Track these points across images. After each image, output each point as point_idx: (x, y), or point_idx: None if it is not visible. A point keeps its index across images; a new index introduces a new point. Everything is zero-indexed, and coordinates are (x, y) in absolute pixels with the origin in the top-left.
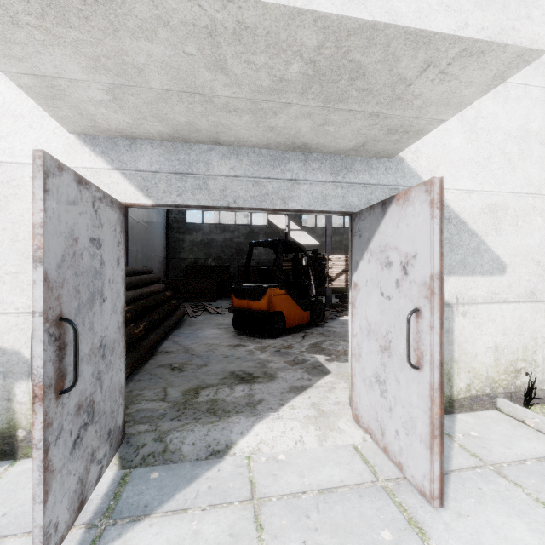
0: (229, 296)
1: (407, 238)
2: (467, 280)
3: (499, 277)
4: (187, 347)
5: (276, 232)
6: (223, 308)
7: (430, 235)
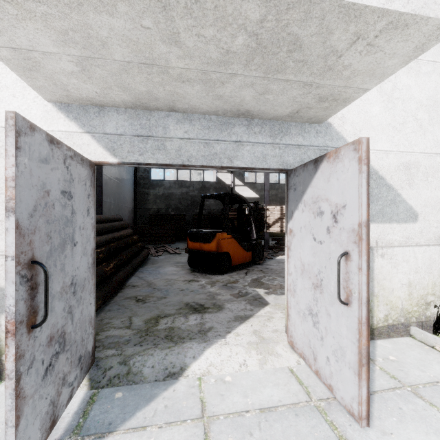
0: (185, 239)
1: (337, 190)
2: (385, 227)
3: (412, 224)
4: (150, 282)
5: (223, 187)
6: (180, 249)
7: (358, 188)
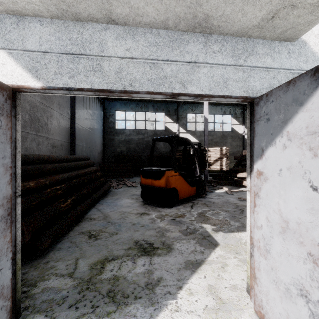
0: None
1: None
2: None
3: None
4: (106, 215)
5: (171, 134)
6: (136, 183)
7: None
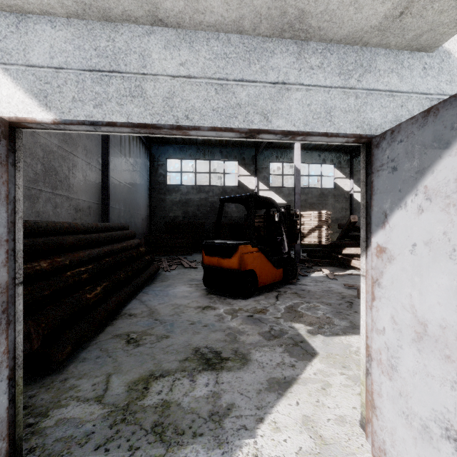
0: None
1: None
2: None
3: None
4: (153, 309)
5: (246, 192)
6: (197, 262)
7: None
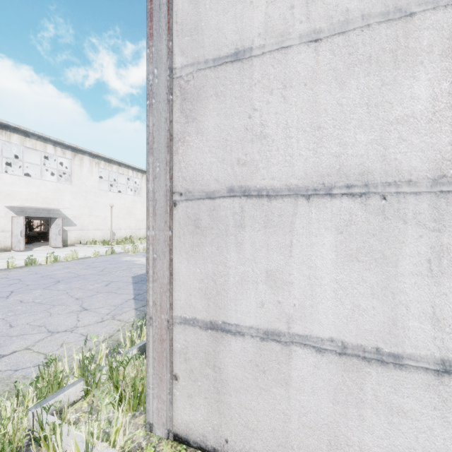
0: None
1: (59, 222)
2: (70, 227)
3: (76, 227)
4: None
5: None
6: None
7: (61, 222)
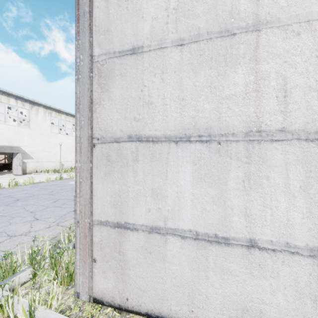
0: None
1: (20, 156)
2: (28, 160)
3: (33, 159)
4: None
5: None
6: None
7: (21, 156)
